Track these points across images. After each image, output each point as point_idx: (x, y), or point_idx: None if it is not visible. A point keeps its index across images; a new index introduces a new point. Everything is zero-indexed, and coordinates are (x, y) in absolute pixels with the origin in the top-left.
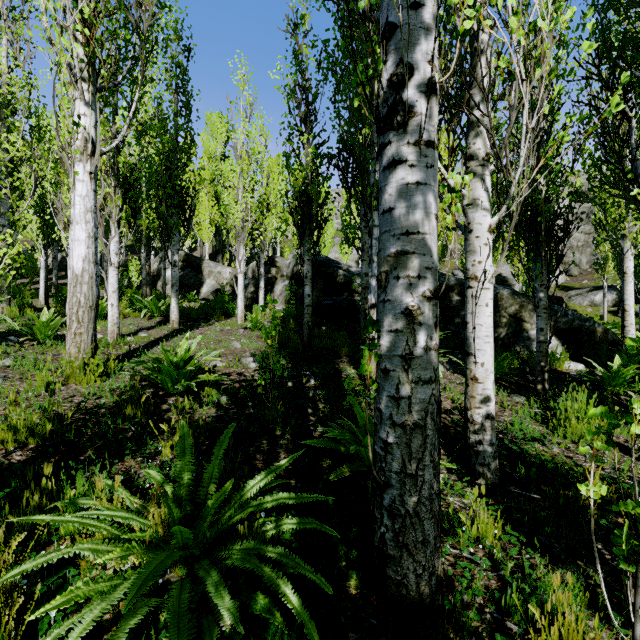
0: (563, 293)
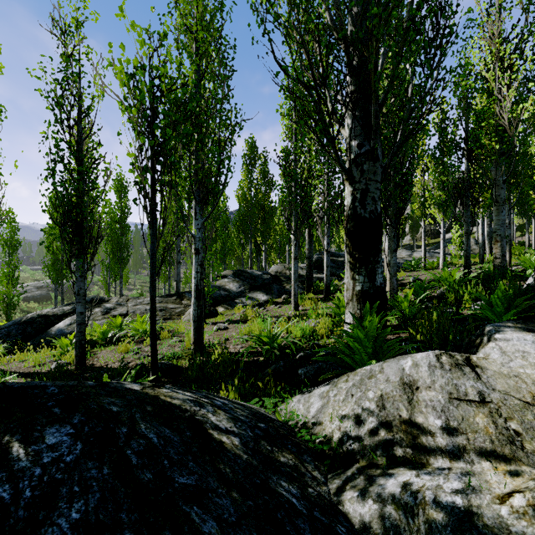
0: None
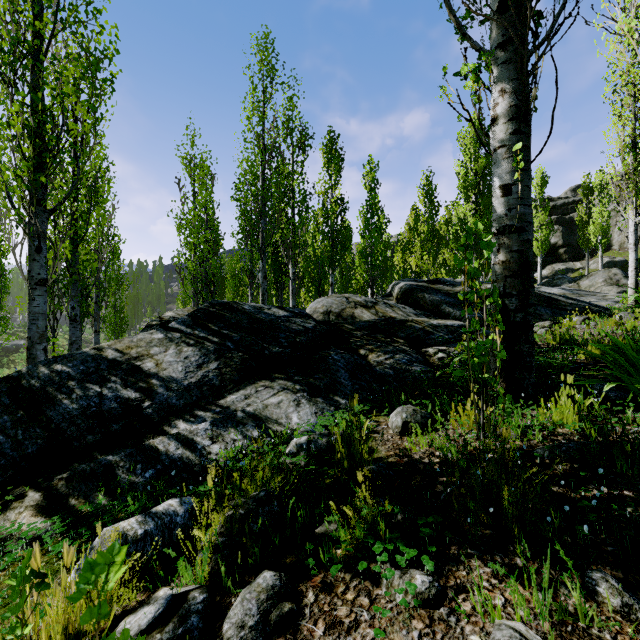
0: None
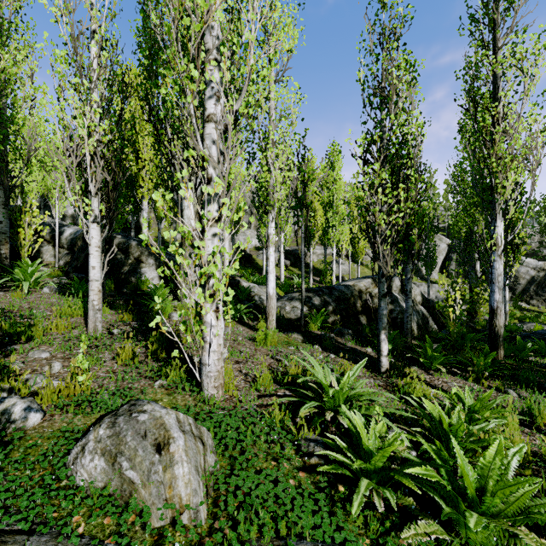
0: (257, 252)
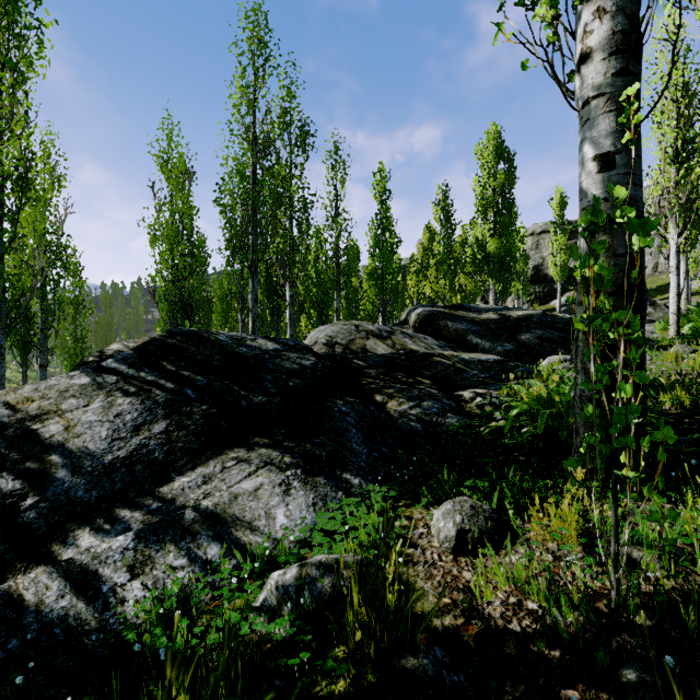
0: None
